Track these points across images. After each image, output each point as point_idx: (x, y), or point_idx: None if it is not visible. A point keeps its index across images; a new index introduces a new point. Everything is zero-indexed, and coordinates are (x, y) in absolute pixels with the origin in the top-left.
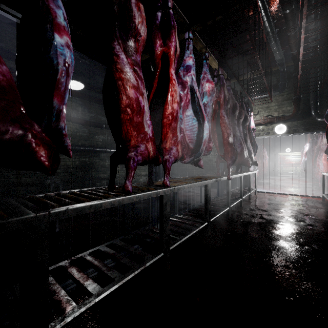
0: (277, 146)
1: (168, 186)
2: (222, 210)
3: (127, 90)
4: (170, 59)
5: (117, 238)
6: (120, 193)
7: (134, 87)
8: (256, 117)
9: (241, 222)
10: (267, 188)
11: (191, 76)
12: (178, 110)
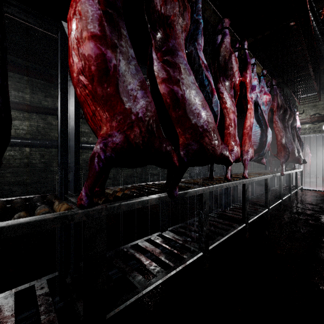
0: (321, 143)
1: (246, 177)
2: (276, 202)
3: (229, 115)
4: (247, 86)
5: (194, 217)
6: (224, 180)
7: (233, 113)
8: (301, 116)
9: (294, 212)
10: (313, 187)
11: (256, 94)
12: (252, 123)
